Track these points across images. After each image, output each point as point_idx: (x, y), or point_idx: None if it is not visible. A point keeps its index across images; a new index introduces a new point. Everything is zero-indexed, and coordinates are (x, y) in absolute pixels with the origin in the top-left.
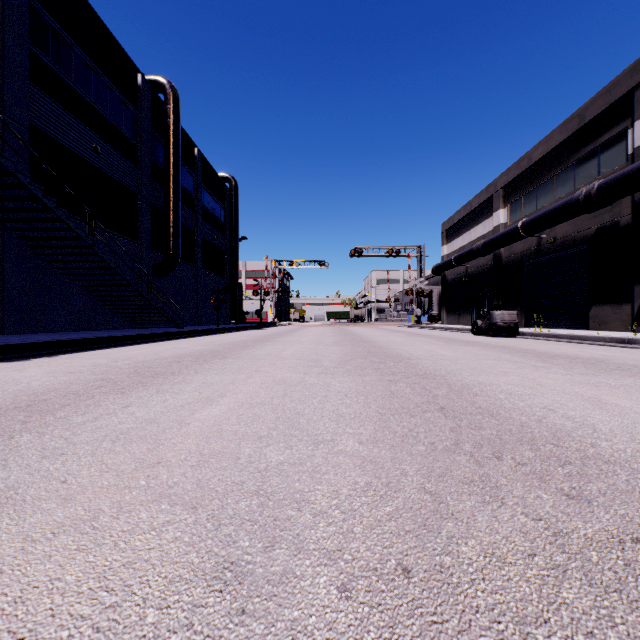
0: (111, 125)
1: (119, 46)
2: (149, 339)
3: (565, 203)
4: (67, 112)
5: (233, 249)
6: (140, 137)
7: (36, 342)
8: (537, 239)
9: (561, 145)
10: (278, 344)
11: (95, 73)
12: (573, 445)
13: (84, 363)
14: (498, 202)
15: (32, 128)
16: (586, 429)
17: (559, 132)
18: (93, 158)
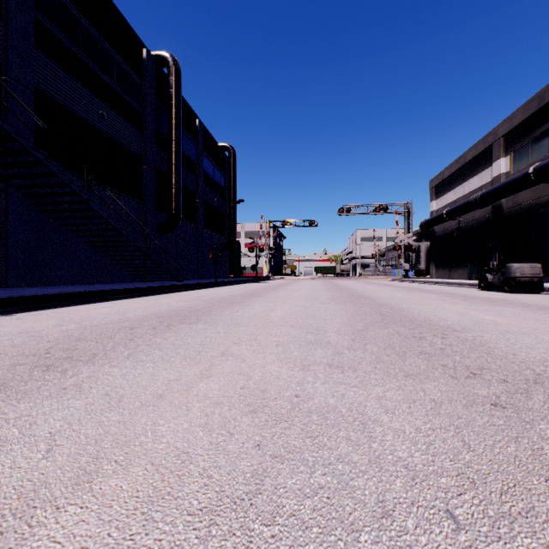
0: (117, 94)
1: (124, 21)
2: (140, 293)
3: None
4: (74, 79)
5: (231, 210)
6: (145, 106)
7: (1, 298)
8: None
9: None
10: (268, 300)
11: (102, 45)
12: None
13: (17, 328)
14: (498, 151)
15: (38, 92)
16: None
17: None
18: (99, 123)
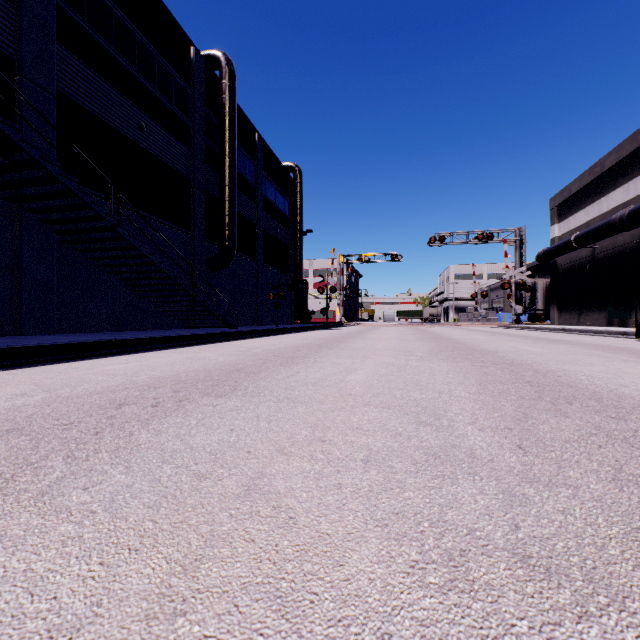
0: (159, 101)
1: (167, 12)
2: (179, 342)
3: None
4: (105, 82)
5: (297, 243)
6: (192, 116)
7: None
8: None
9: None
10: (342, 354)
11: (140, 41)
12: None
13: None
14: None
15: (61, 96)
16: None
17: None
18: (137, 136)
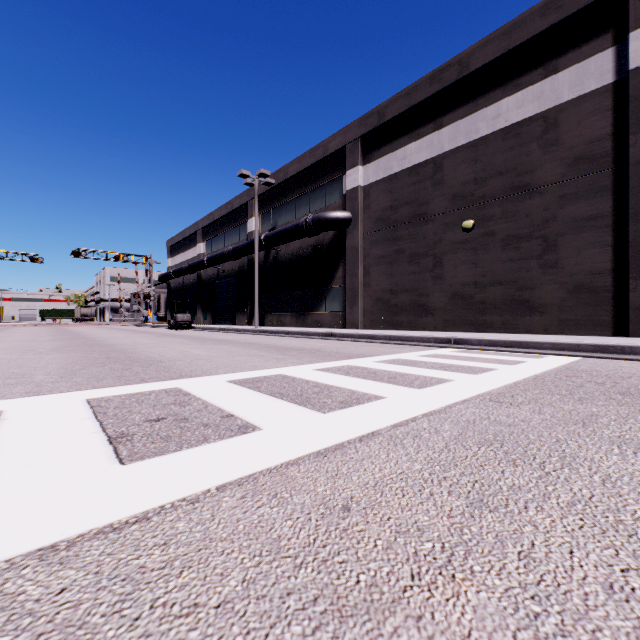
0: None
1: None
2: None
3: (222, 253)
4: None
5: None
6: None
7: None
8: (218, 269)
9: (227, 215)
10: None
11: None
12: (108, 344)
13: None
14: (200, 237)
15: None
16: (118, 343)
17: (225, 208)
18: None
